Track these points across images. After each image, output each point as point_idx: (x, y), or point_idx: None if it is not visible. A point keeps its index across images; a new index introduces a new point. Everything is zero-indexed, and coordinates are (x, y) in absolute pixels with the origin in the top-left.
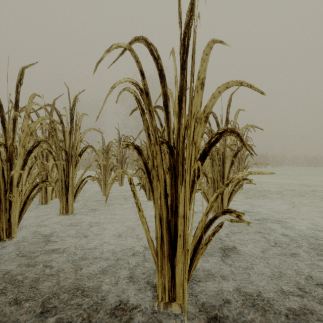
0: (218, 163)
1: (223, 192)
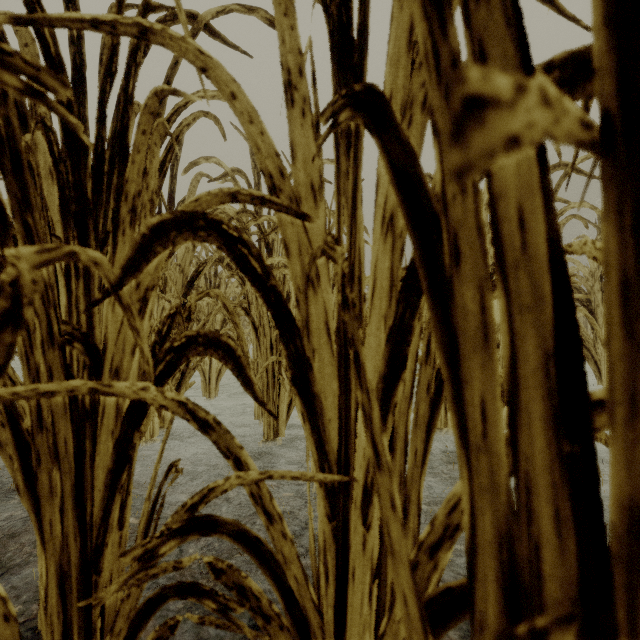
0: None
1: None
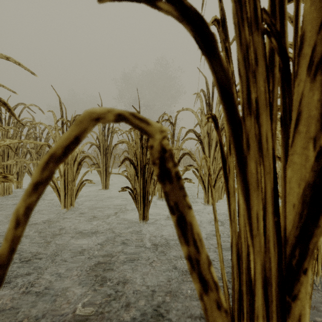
0: None
1: None
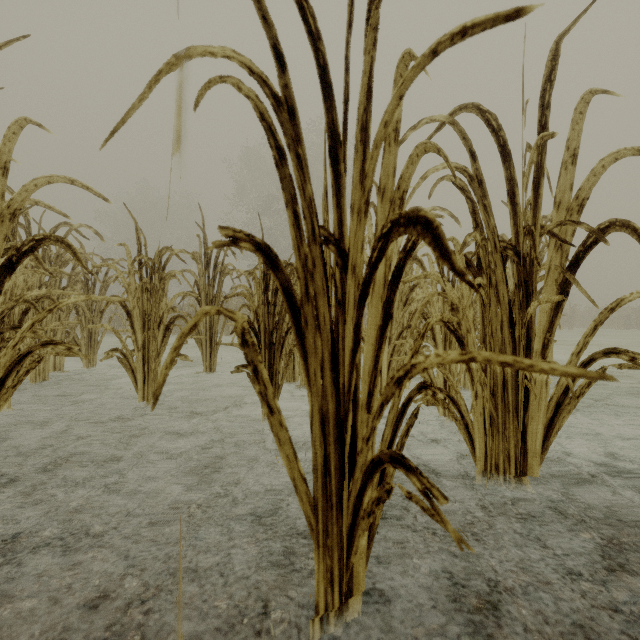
0: (506, 293)
1: (527, 400)
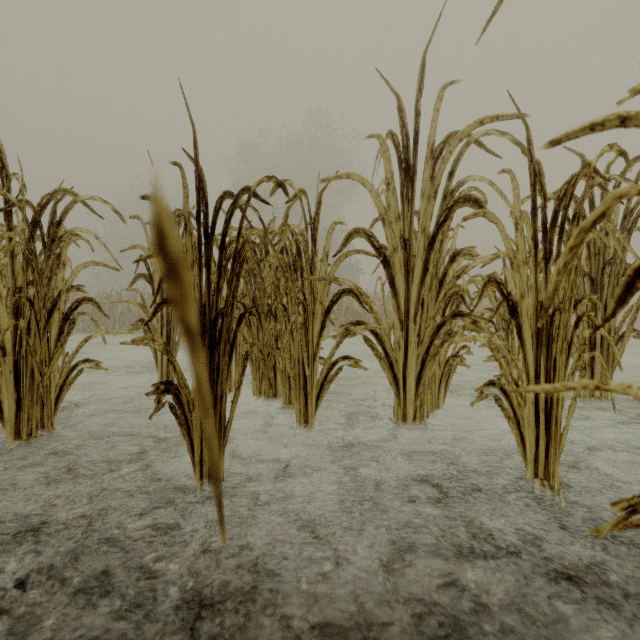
0: None
1: None
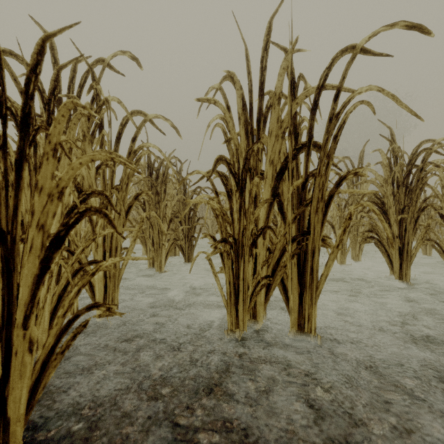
0: None
1: None
